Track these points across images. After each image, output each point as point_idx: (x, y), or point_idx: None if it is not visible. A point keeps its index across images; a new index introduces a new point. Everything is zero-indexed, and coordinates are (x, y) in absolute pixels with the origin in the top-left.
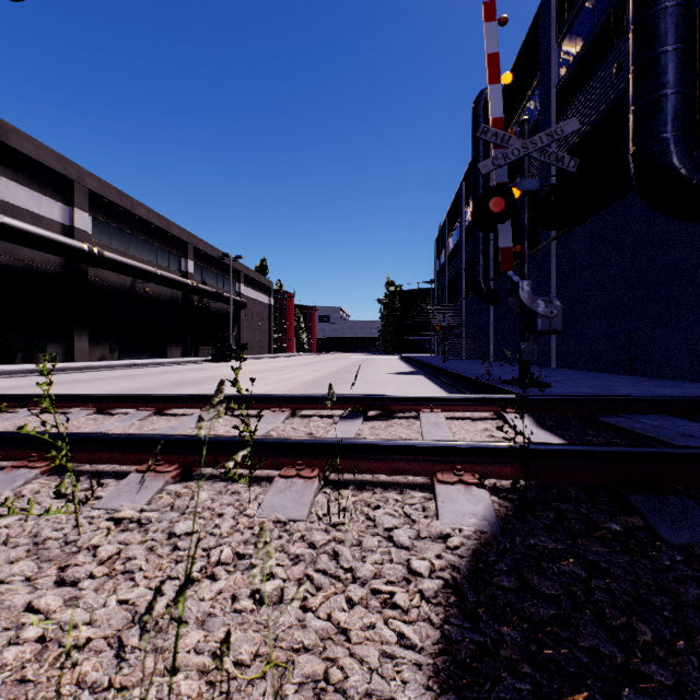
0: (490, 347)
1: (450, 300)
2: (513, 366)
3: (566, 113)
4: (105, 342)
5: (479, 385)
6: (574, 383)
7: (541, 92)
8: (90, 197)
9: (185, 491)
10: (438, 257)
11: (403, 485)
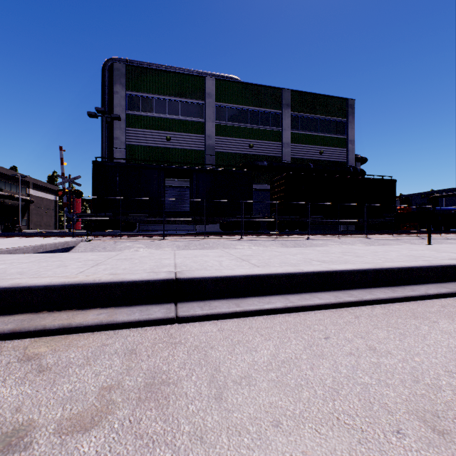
0: None
1: None
2: None
3: None
4: None
5: None
6: None
7: None
8: None
9: None
10: None
11: None
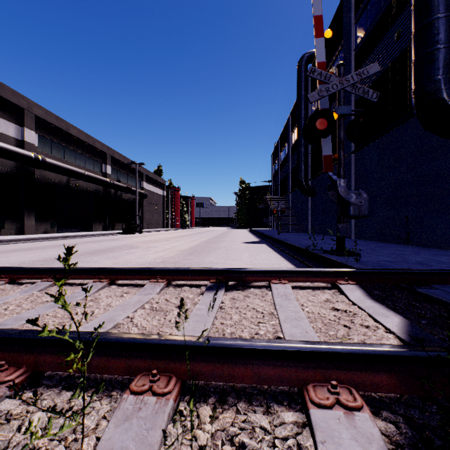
0: (308, 224)
1: (281, 193)
2: (325, 238)
3: (361, 68)
4: (48, 221)
5: (307, 253)
6: (374, 252)
7: (344, 54)
8: (36, 120)
9: (18, 411)
10: (273, 165)
11: (267, 392)
